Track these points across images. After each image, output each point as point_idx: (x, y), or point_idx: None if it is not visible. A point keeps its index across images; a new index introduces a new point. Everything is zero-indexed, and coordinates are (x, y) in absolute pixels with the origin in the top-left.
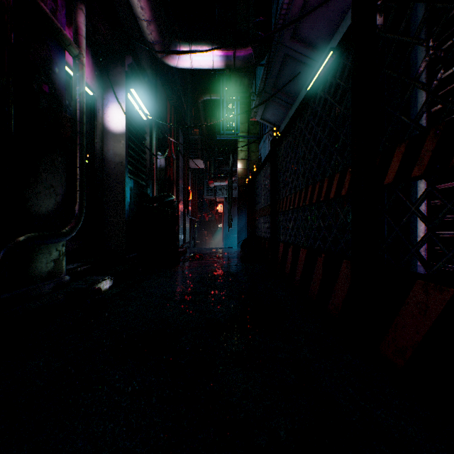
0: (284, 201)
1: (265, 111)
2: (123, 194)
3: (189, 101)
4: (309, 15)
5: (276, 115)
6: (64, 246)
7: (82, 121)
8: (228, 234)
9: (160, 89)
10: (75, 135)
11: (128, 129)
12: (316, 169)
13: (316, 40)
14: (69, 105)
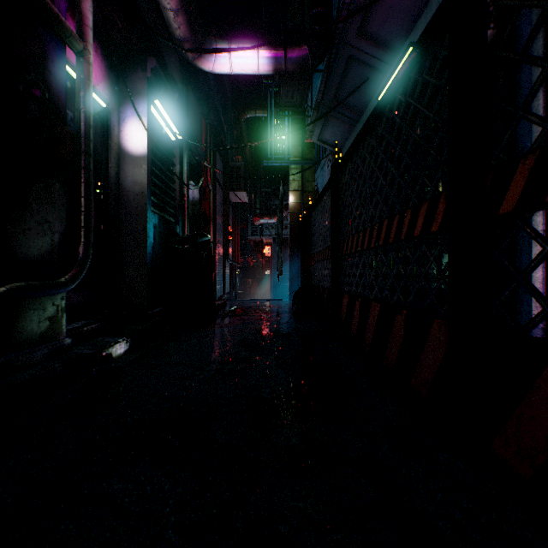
0: (349, 242)
1: (323, 130)
2: (144, 232)
3: (229, 120)
4: (381, 3)
5: (337, 135)
6: (63, 299)
7: (88, 137)
8: (277, 283)
9: (193, 103)
10: (79, 155)
11: (151, 151)
12: (393, 198)
13: (389, 37)
14: (75, 118)
